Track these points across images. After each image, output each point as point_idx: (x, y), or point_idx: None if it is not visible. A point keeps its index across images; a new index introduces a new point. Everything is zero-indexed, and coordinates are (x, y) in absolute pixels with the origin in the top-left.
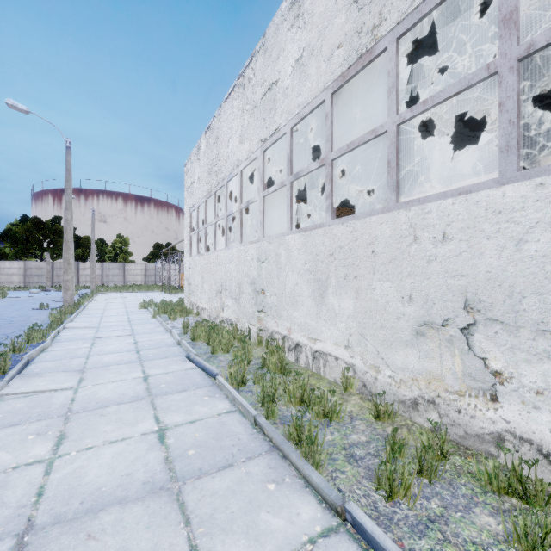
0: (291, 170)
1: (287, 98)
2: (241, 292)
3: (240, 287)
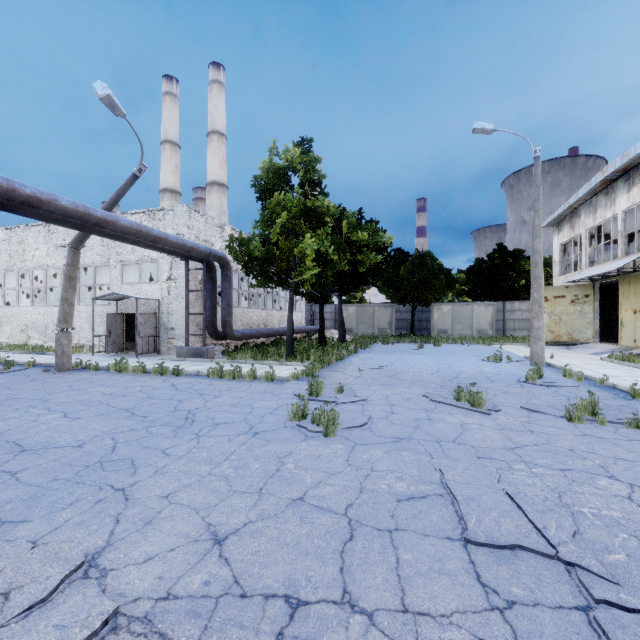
0: None
1: None
2: None
3: None
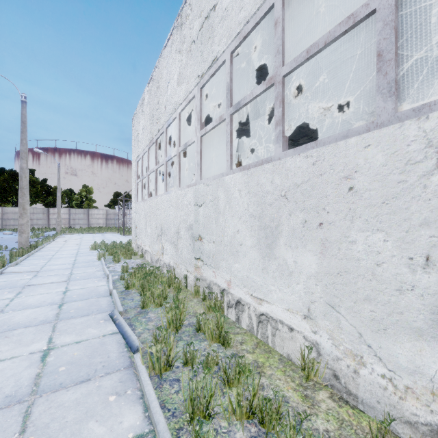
0: (231, 101)
1: (226, 20)
2: (179, 237)
3: (178, 232)
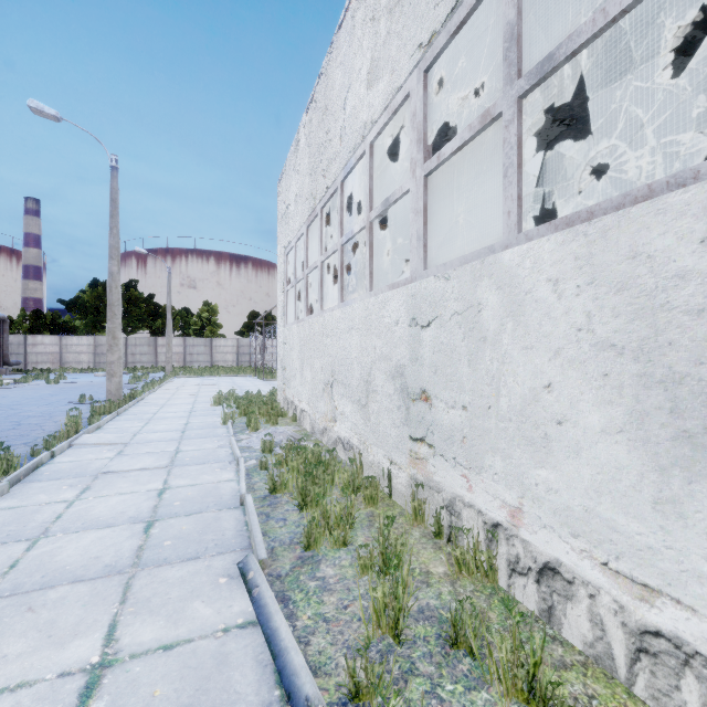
0: (518, 64)
1: None
2: (371, 390)
3: (369, 380)
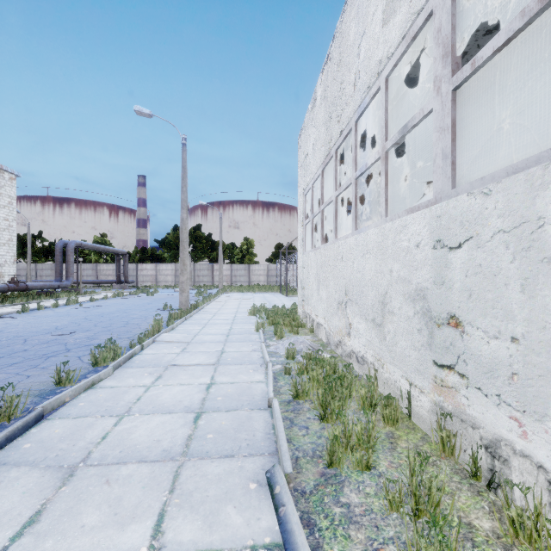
0: None
1: None
2: (386, 311)
3: (384, 301)
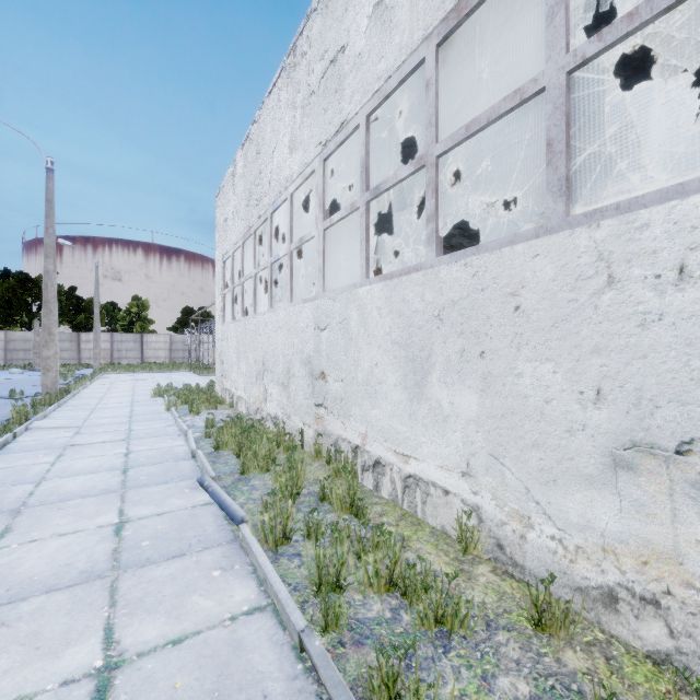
0: (367, 183)
1: (360, 69)
2: (291, 375)
3: (290, 367)
